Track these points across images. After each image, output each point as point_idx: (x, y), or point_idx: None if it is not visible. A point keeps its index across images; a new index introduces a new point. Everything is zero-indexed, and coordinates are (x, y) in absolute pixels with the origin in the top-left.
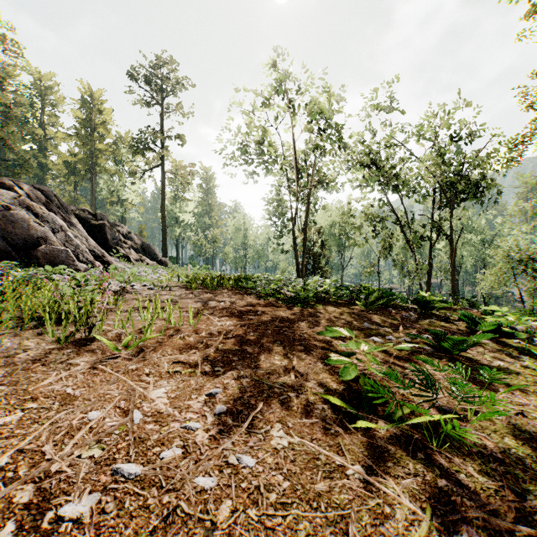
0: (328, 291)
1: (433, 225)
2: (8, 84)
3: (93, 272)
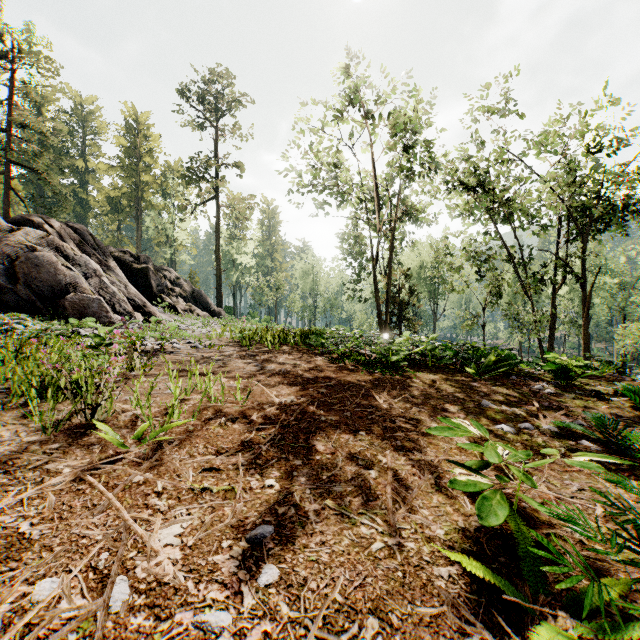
0: (424, 352)
1: (557, 264)
2: (46, 110)
3: (131, 325)
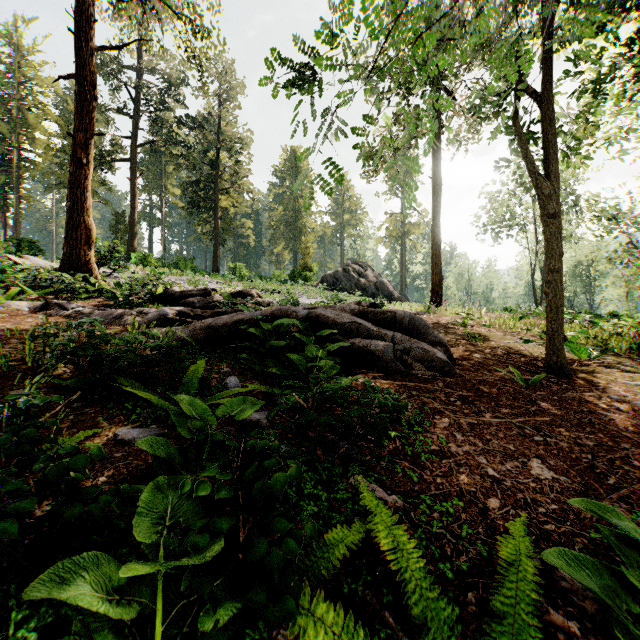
0: None
1: None
2: None
3: None
